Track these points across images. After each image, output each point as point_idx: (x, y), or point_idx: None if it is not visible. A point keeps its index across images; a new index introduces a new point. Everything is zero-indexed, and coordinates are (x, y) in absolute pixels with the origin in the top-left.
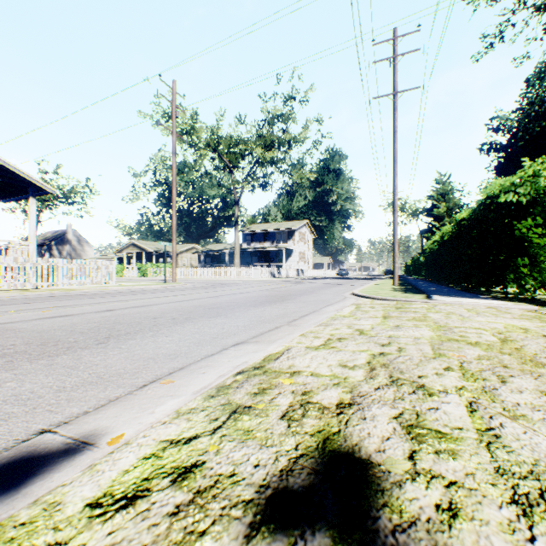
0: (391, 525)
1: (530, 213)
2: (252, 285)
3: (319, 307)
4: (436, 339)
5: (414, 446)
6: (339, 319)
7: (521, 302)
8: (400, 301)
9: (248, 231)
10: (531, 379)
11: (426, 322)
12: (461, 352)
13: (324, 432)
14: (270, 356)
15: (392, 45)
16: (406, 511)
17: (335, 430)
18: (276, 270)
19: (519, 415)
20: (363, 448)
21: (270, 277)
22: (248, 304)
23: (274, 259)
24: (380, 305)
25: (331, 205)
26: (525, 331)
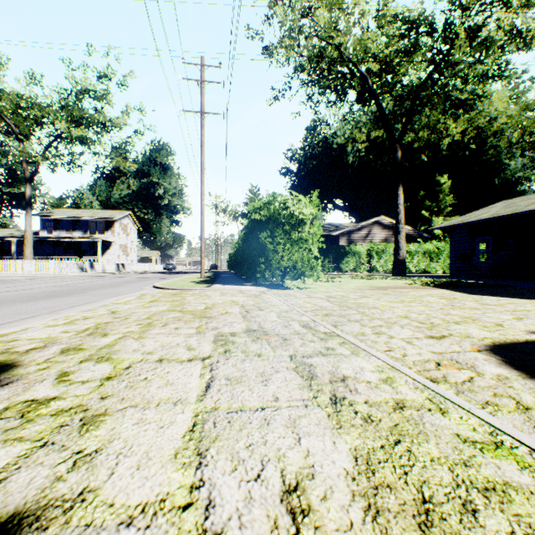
0: (4, 378)
1: (281, 227)
2: (44, 281)
3: (103, 298)
4: (162, 311)
5: (57, 355)
6: (110, 306)
7: (269, 287)
8: (186, 290)
9: (50, 216)
10: (183, 323)
11: (176, 302)
12: (165, 316)
13: (2, 361)
14: (0, 335)
15: (200, 70)
16: (19, 373)
17: (12, 359)
18: (89, 263)
19: (143, 337)
20: (22, 361)
21: (80, 272)
22: (18, 301)
23: (87, 252)
24: (163, 294)
25: (158, 198)
26: (232, 303)
